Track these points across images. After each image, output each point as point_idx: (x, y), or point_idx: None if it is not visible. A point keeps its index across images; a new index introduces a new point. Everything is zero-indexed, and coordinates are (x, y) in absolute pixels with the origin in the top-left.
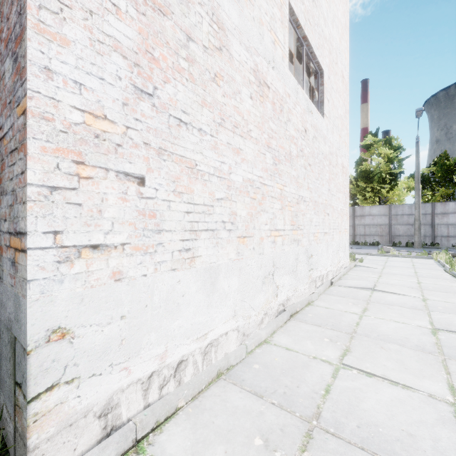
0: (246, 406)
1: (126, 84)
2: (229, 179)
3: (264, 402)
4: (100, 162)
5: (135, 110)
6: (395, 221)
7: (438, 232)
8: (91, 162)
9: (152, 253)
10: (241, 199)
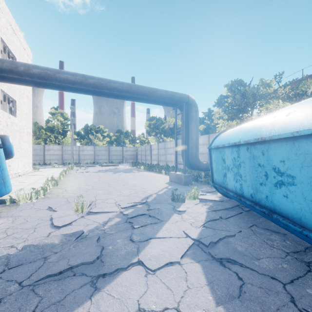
0: None
1: None
2: None
3: None
4: None
5: None
6: (65, 153)
7: (81, 158)
8: None
9: None
10: None
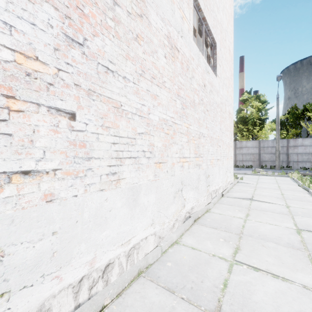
0: (161, 302)
1: (57, 32)
2: (148, 118)
3: (175, 298)
4: (31, 98)
5: (66, 55)
6: (263, 151)
7: (291, 159)
8: (22, 97)
9: (82, 177)
10: (157, 133)
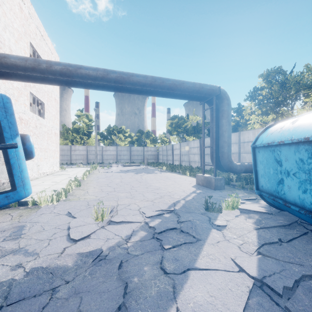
0: None
1: None
2: None
3: None
4: None
5: None
6: (89, 153)
7: (104, 158)
8: None
9: None
10: None
